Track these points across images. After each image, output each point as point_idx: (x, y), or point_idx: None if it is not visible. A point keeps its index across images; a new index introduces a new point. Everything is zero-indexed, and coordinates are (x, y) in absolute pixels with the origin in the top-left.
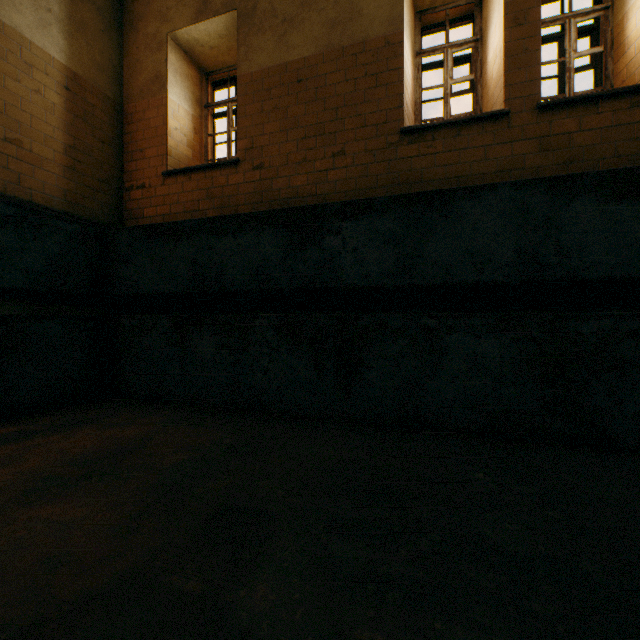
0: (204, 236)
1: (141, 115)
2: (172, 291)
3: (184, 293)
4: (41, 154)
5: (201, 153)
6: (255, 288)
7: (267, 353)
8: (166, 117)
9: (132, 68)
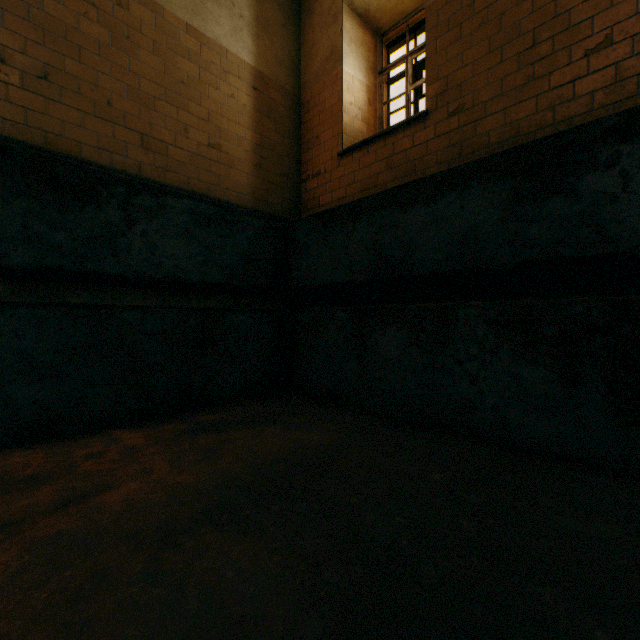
0: (386, 211)
1: (316, 100)
2: (349, 280)
3: (363, 281)
4: (234, 155)
5: (375, 126)
6: (456, 268)
7: (476, 355)
8: (341, 92)
9: (308, 55)
